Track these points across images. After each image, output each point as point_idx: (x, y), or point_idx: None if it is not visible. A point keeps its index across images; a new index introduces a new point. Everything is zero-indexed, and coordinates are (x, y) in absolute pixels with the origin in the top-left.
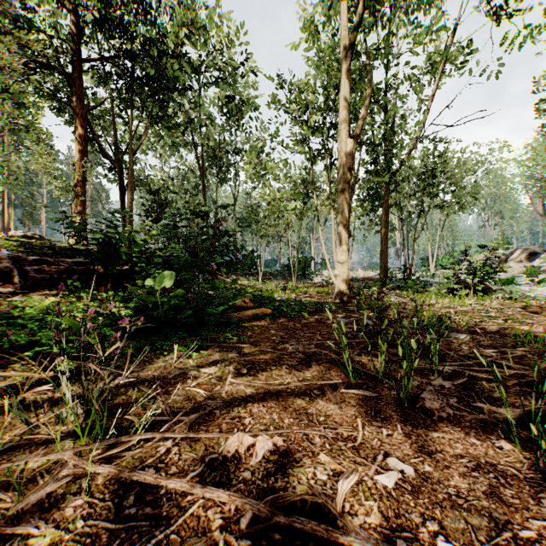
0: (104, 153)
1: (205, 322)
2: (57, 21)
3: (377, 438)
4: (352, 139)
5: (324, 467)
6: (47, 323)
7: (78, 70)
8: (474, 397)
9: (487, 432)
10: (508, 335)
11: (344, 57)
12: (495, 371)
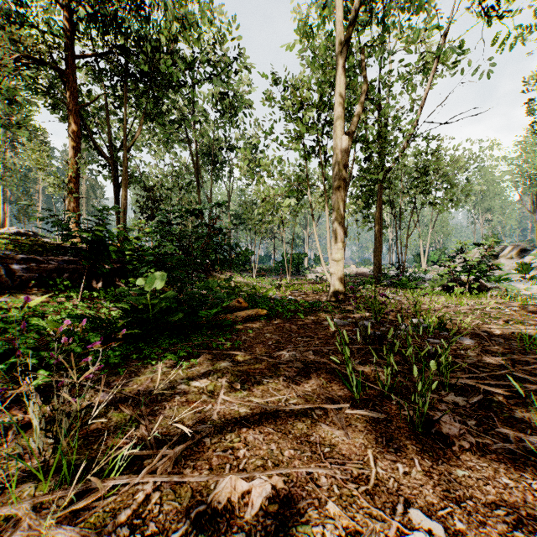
0: (98, 150)
1: (197, 325)
2: (51, 17)
3: (393, 478)
4: (348, 136)
5: (334, 524)
6: (29, 328)
7: (71, 66)
8: (494, 419)
9: (518, 467)
10: (512, 338)
11: (339, 53)
12: (511, 385)
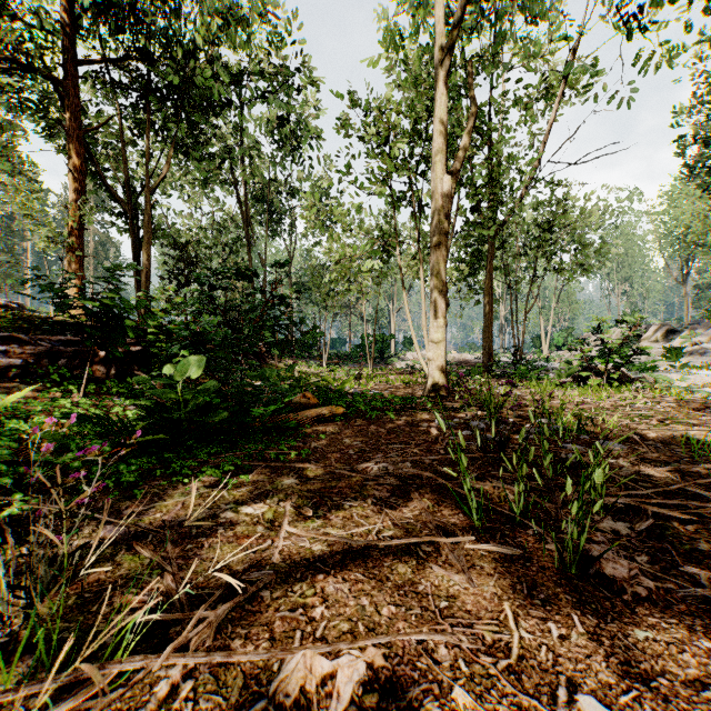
0: (110, 192)
1: (248, 428)
2: (44, 8)
3: (545, 646)
4: (451, 175)
5: None
6: (4, 434)
7: (72, 75)
8: (671, 552)
9: None
10: (672, 443)
11: (439, 64)
12: (687, 505)
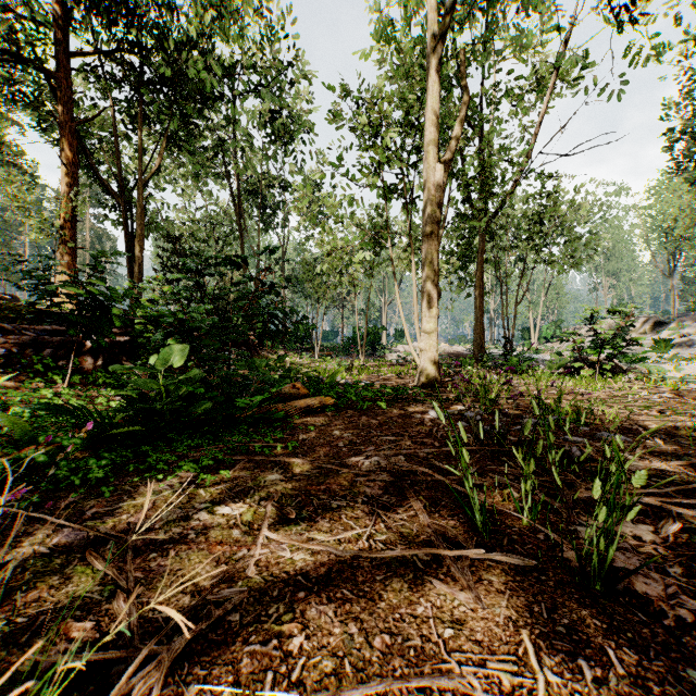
0: (103, 184)
1: (234, 419)
2: (37, 1)
3: (579, 694)
4: (443, 164)
5: None
6: None
7: (64, 67)
8: None
9: None
10: (676, 434)
11: (432, 52)
12: None
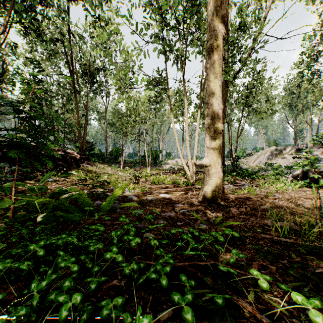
0: None
1: None
2: None
3: None
4: None
5: None
6: None
7: None
8: None
9: None
10: None
11: None
12: None
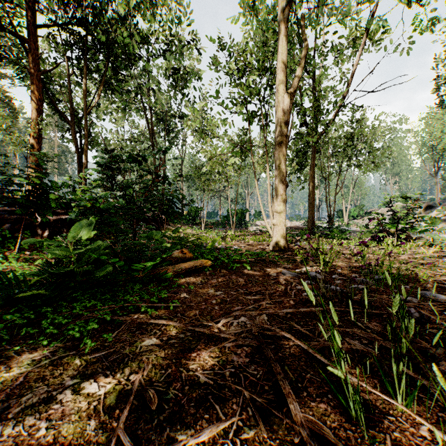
0: (60, 114)
1: (132, 279)
2: None
3: None
4: (289, 94)
5: None
6: None
7: (33, 35)
8: None
9: None
10: None
11: (281, 16)
12: None
